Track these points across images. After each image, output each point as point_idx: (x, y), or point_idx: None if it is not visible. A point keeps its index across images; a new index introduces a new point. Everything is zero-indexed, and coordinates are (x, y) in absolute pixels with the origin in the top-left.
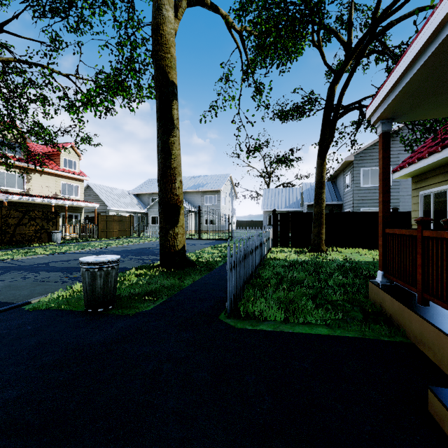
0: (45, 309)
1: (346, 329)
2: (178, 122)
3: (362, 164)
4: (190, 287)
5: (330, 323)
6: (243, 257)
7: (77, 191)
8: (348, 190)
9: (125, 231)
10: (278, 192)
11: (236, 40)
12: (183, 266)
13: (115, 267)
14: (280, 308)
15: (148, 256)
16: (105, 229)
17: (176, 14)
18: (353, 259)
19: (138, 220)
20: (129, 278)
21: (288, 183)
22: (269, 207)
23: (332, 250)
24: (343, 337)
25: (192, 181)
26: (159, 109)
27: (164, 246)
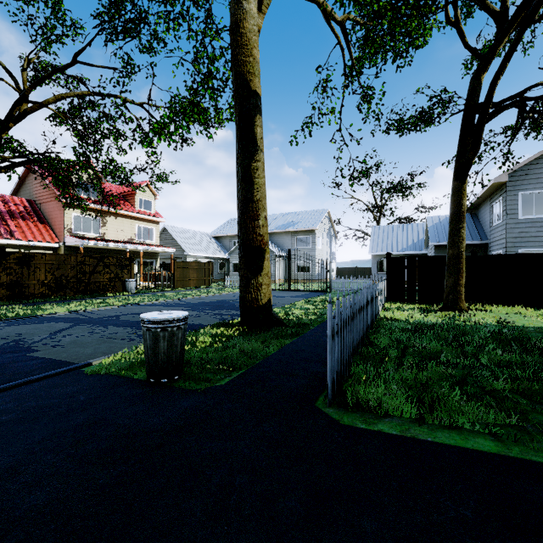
0: (105, 374)
1: (531, 446)
2: (262, 142)
3: (520, 186)
4: (276, 354)
5: (497, 432)
6: (350, 319)
7: (152, 235)
8: (498, 224)
9: (204, 280)
10: (392, 229)
11: (336, 34)
12: (269, 325)
13: (181, 327)
14: (409, 399)
15: (227, 311)
16: (181, 278)
17: (260, 7)
18: (512, 323)
19: (218, 267)
20: (202, 338)
21: (405, 218)
22: (379, 250)
23: (476, 308)
24: (528, 463)
25: (280, 220)
26: (239, 128)
27: (245, 300)
